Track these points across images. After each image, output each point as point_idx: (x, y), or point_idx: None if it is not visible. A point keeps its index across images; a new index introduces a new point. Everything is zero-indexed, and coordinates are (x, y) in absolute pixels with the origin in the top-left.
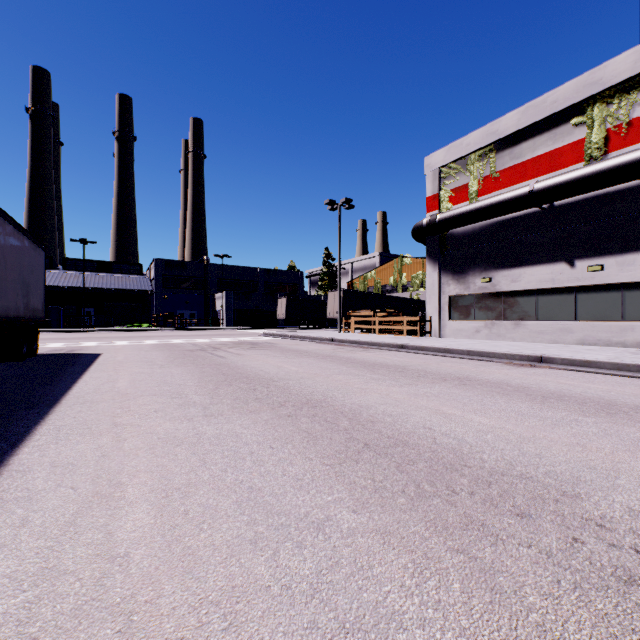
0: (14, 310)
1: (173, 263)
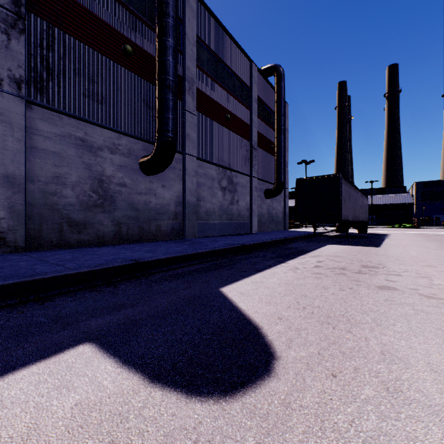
0: (364, 219)
1: (429, 183)
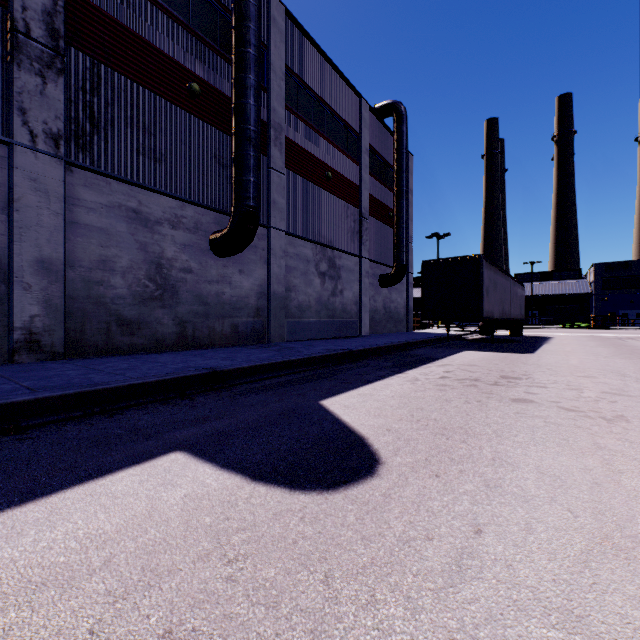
0: (518, 316)
1: (613, 265)
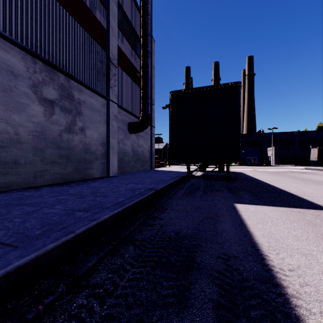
0: None
1: (245, 135)
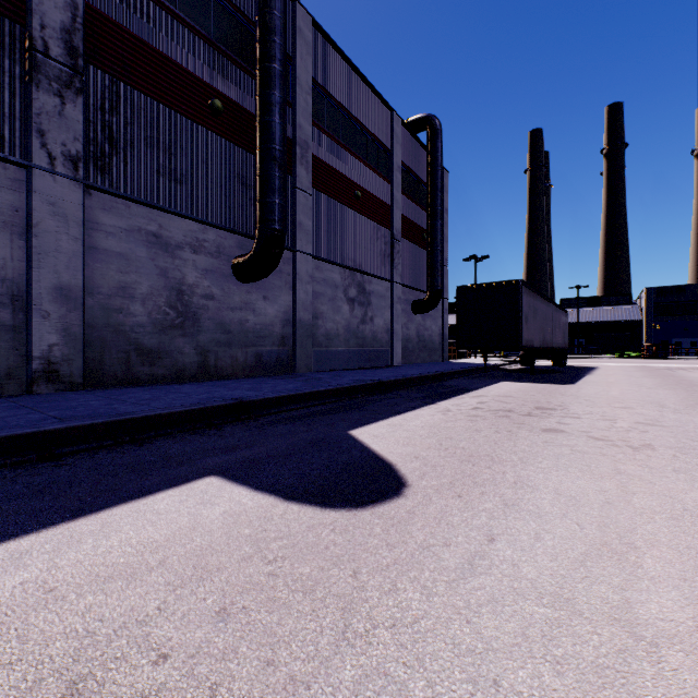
0: (561, 345)
1: (666, 289)
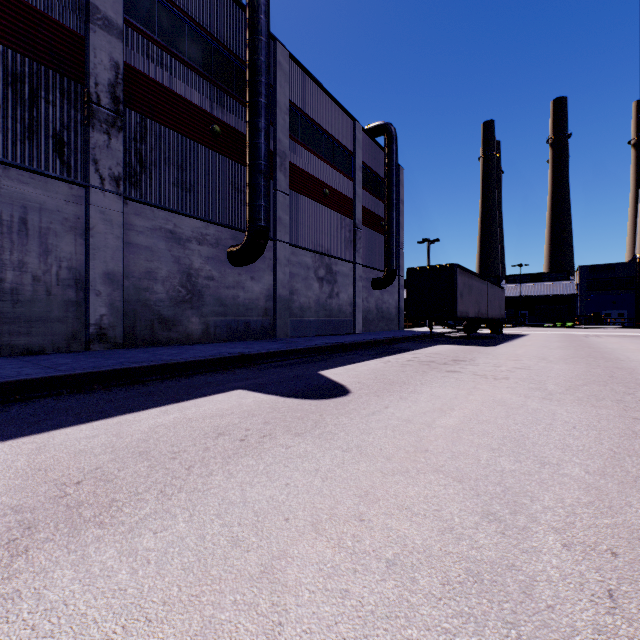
0: (497, 316)
1: (597, 267)
